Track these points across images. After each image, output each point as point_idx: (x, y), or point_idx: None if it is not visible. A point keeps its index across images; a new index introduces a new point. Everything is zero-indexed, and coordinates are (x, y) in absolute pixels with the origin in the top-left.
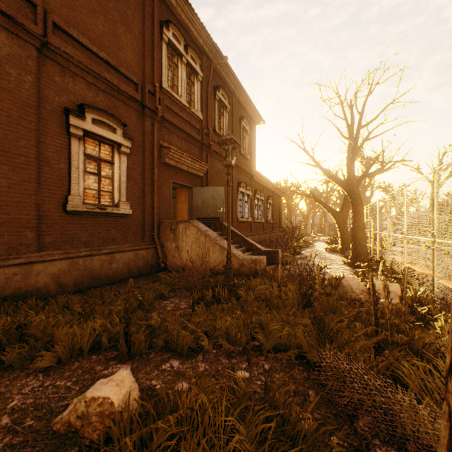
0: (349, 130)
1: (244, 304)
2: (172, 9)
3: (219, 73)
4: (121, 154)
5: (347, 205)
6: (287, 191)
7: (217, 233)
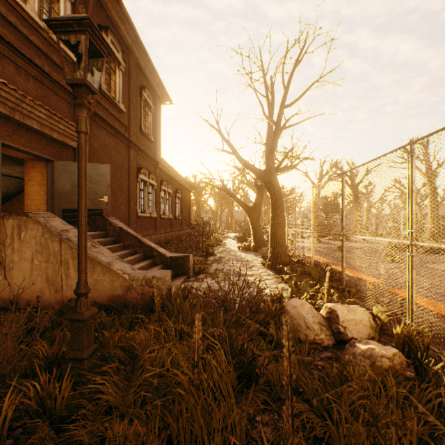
0: (270, 111)
1: (112, 410)
2: None
3: (107, 9)
4: None
5: (260, 200)
6: (197, 186)
7: (95, 233)
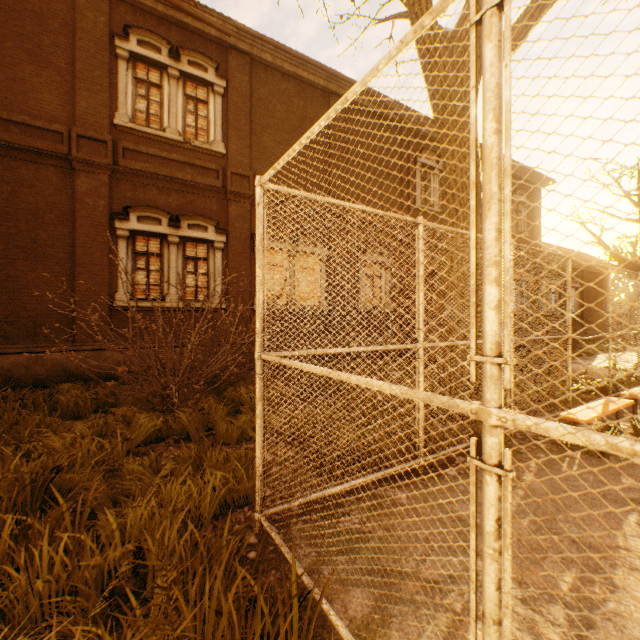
0: (636, 207)
1: None
2: (424, 135)
3: None
4: (386, 269)
5: None
6: None
7: None
